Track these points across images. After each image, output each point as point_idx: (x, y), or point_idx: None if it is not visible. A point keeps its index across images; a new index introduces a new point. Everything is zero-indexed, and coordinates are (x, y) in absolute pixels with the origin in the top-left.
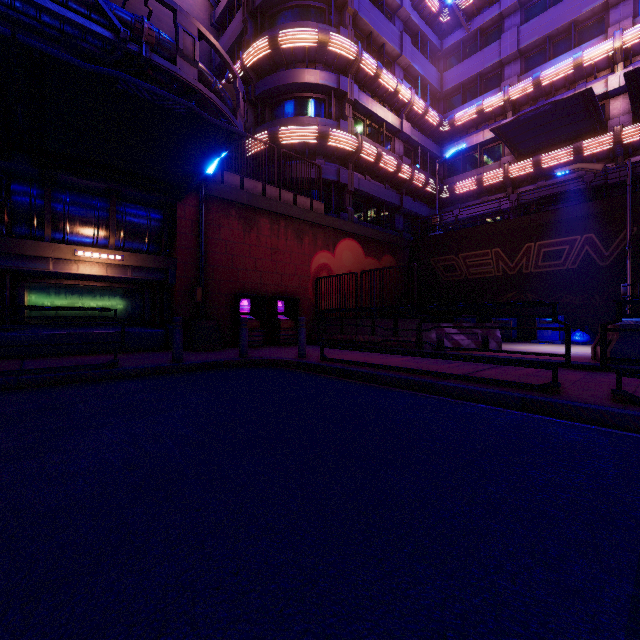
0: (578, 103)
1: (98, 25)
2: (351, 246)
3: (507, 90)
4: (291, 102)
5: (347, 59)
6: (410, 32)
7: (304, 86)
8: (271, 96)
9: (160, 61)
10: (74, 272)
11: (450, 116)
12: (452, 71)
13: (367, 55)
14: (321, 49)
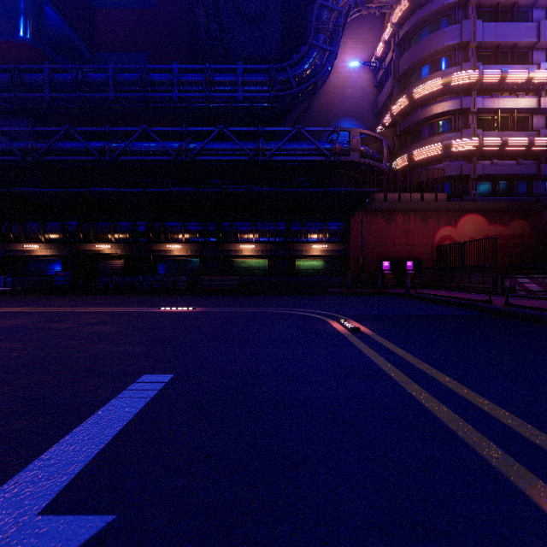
0: None
1: (320, 156)
2: (473, 219)
3: None
4: (424, 128)
5: (469, 83)
6: None
7: (433, 116)
8: (410, 129)
9: (343, 158)
10: (311, 254)
11: None
12: None
13: (489, 71)
14: (445, 88)
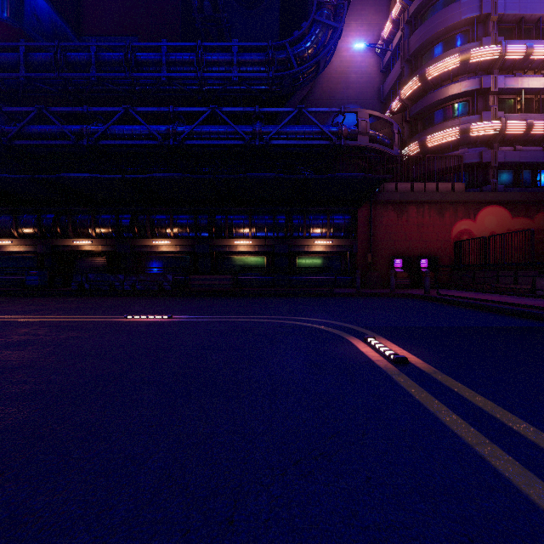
0: None
1: (324, 141)
2: (494, 211)
3: None
4: (438, 112)
5: (490, 60)
6: None
7: (448, 98)
8: (421, 113)
9: (349, 143)
10: (313, 250)
11: None
12: None
13: (513, 46)
14: (463, 66)
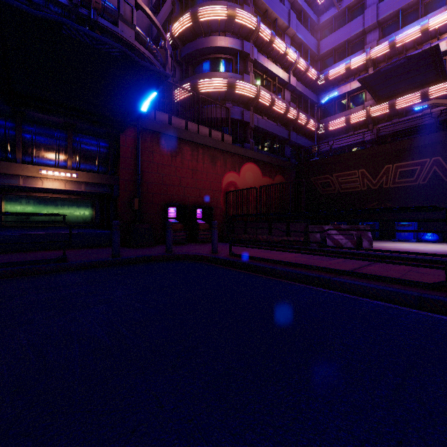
0: (427, 57)
1: None
2: (252, 168)
3: (369, 51)
4: (207, 62)
5: (249, 29)
6: (295, 11)
7: (217, 49)
8: (192, 57)
9: (105, 23)
10: (39, 186)
11: (325, 72)
12: (326, 39)
13: (264, 26)
14: (230, 21)
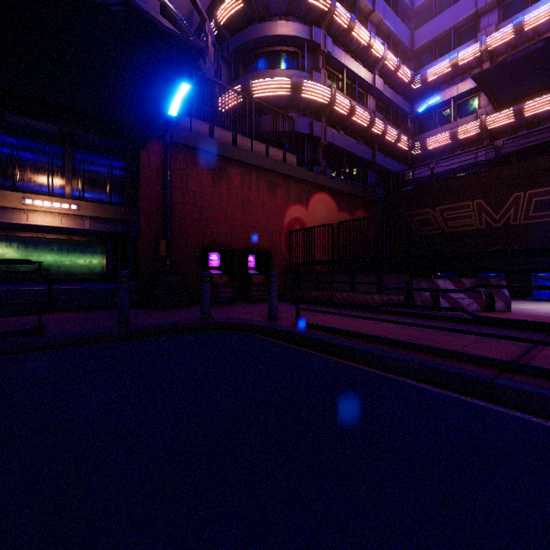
0: None
1: None
2: (324, 200)
3: (484, 39)
4: (264, 57)
5: (320, 10)
6: None
7: (277, 39)
8: (244, 52)
9: None
10: (23, 222)
11: (422, 72)
12: (423, 28)
13: (341, 6)
14: None
